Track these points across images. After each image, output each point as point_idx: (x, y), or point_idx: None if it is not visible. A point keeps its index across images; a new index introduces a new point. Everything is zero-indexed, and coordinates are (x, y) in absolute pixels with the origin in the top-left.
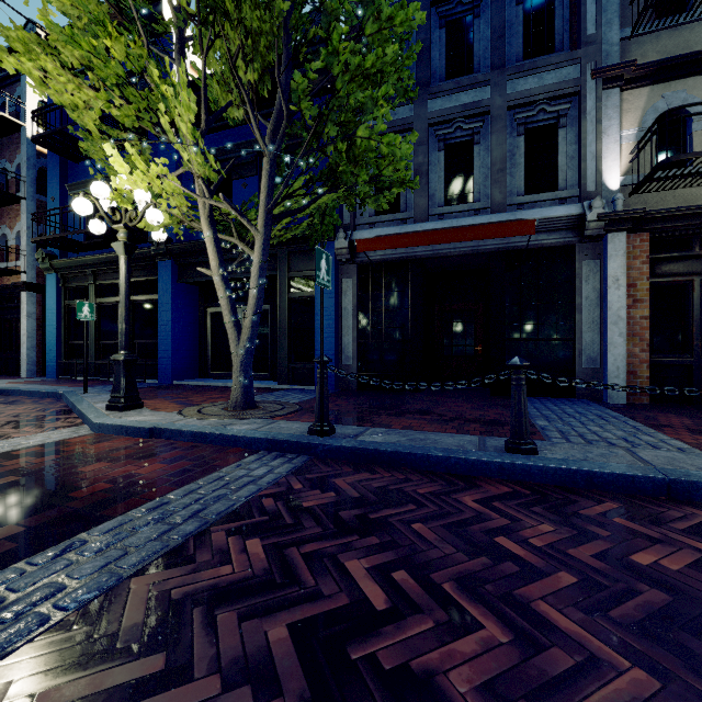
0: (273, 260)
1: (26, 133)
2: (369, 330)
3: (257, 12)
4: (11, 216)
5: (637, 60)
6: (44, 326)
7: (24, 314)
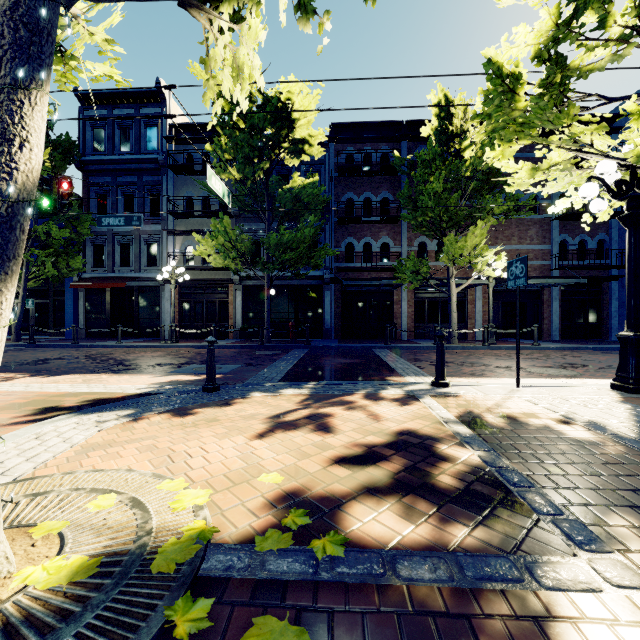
0: (47, 282)
1: None
2: (90, 314)
3: None
4: None
5: (180, 227)
6: None
7: None
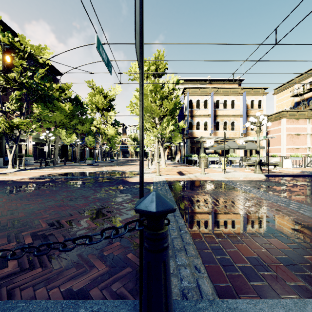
0: None
1: None
2: None
3: None
4: None
5: None
6: None
7: None
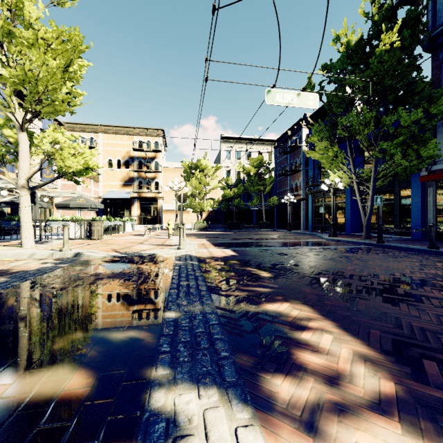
0: (392, 183)
1: (302, 148)
2: (442, 211)
3: (365, 130)
4: (298, 176)
5: None
6: (307, 212)
7: (302, 209)
